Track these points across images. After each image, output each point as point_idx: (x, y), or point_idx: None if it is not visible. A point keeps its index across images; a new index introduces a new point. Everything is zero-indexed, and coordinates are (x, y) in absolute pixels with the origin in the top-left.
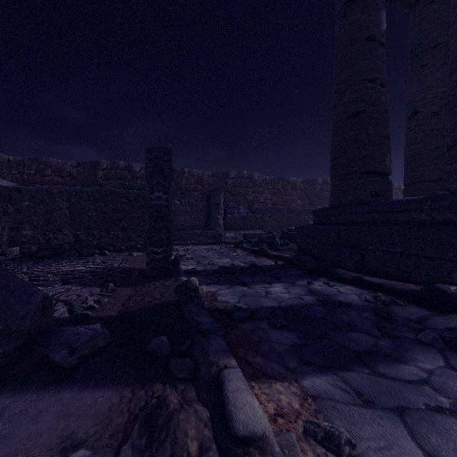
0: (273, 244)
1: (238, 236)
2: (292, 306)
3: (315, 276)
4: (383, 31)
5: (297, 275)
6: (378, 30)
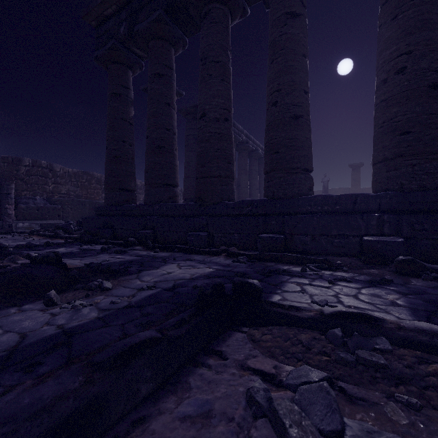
0: (68, 230)
1: (34, 226)
2: (65, 252)
3: (89, 244)
4: (131, 117)
5: (78, 244)
6: (128, 116)
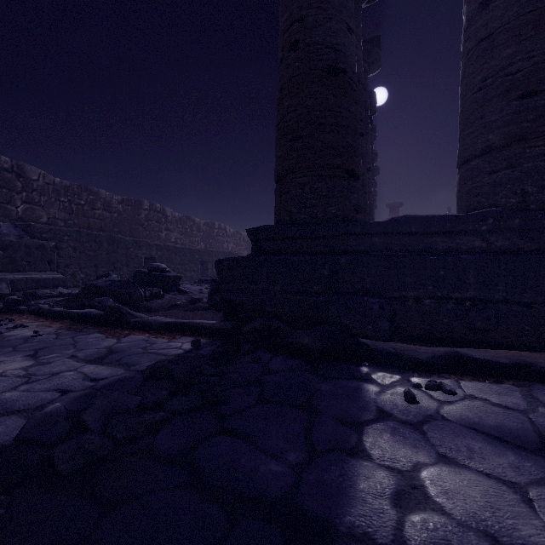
0: (133, 298)
1: None
2: None
3: (347, 367)
4: None
5: (307, 373)
6: None
